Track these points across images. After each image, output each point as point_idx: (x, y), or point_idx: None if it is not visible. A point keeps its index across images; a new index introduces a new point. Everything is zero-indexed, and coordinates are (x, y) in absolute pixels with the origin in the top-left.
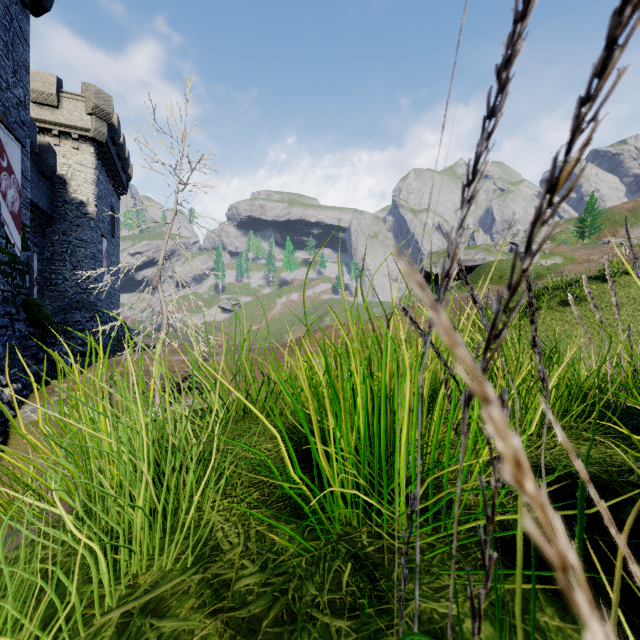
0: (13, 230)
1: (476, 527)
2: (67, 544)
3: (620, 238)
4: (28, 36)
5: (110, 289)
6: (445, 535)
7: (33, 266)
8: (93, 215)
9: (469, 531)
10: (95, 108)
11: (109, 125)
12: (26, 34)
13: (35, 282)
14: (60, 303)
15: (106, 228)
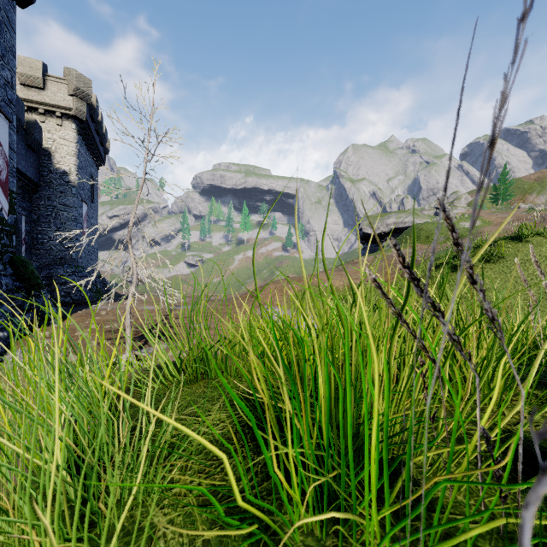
0: (1, 196)
1: (461, 541)
2: None
3: (528, 204)
4: (15, 25)
5: (90, 247)
6: None
7: (21, 227)
8: (74, 183)
9: None
10: (76, 90)
11: (89, 105)
12: (13, 23)
13: (23, 241)
14: (45, 260)
15: (86, 194)
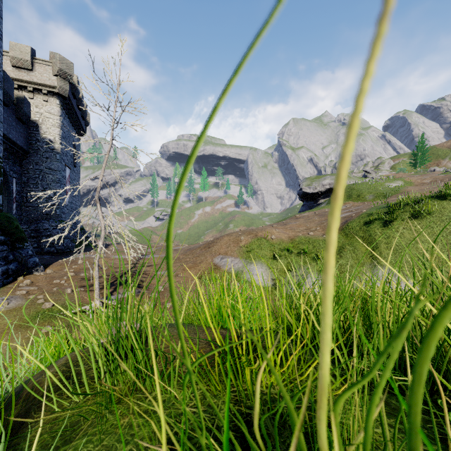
0: None
1: None
2: None
3: (442, 167)
4: (1, 11)
5: (72, 205)
6: None
7: (13, 188)
8: (58, 150)
9: None
10: (60, 71)
11: (71, 84)
12: None
13: (14, 200)
14: (34, 215)
15: (69, 160)
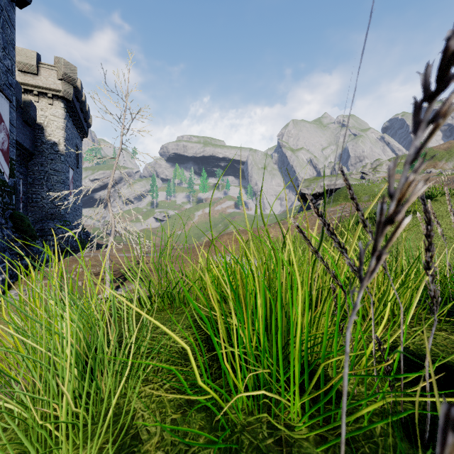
0: (3, 163)
1: (361, 418)
2: (11, 428)
3: (438, 169)
4: (14, 22)
5: (75, 205)
6: (335, 426)
7: (19, 189)
8: (63, 152)
9: (355, 422)
10: (64, 75)
11: (74, 87)
12: (13, 21)
13: (21, 200)
14: (39, 215)
15: (72, 161)
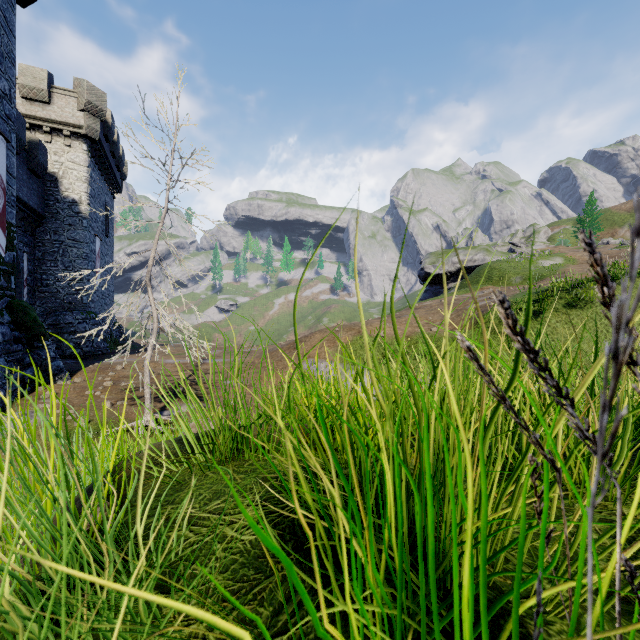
0: None
1: None
2: None
3: (619, 238)
4: (14, 26)
5: (104, 290)
6: None
7: (23, 266)
8: (86, 214)
9: None
10: (88, 104)
11: (102, 122)
12: (11, 24)
13: (25, 283)
14: (51, 304)
15: (100, 227)
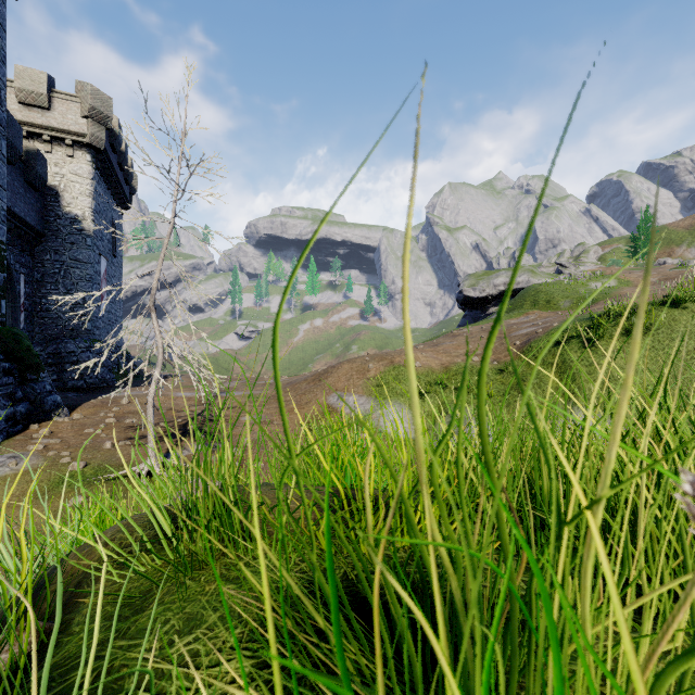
0: None
1: None
2: None
3: (677, 258)
4: (5, 20)
5: (111, 315)
6: None
7: (20, 289)
8: (90, 232)
9: None
10: (92, 110)
11: (108, 130)
12: (2, 18)
13: (22, 308)
14: (52, 331)
15: (106, 246)
